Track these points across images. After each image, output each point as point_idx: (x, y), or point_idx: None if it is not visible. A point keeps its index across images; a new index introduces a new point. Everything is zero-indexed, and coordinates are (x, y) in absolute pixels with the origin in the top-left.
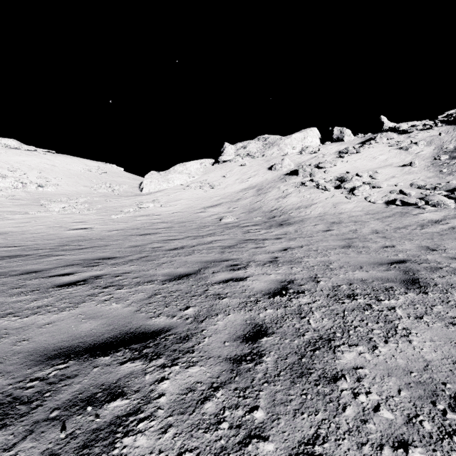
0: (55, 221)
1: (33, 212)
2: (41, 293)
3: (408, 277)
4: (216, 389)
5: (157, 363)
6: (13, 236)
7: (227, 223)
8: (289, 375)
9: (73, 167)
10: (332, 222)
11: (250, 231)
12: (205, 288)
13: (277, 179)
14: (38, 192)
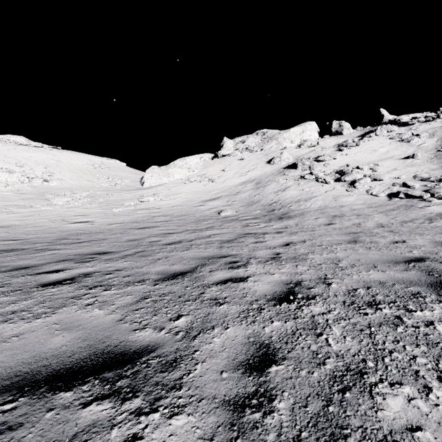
0: (58, 214)
1: (38, 206)
2: (22, 293)
3: (434, 279)
4: None
5: (131, 407)
6: (15, 229)
7: (226, 216)
8: (314, 440)
9: (78, 163)
10: (333, 215)
11: (249, 225)
12: (201, 290)
13: (276, 173)
14: (43, 187)
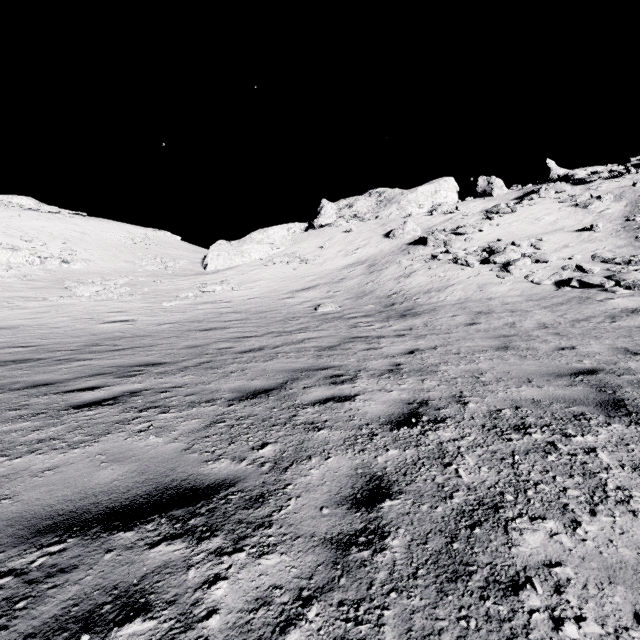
0: (85, 310)
1: (54, 298)
2: (48, 417)
3: (606, 397)
4: (306, 602)
5: (210, 546)
6: (24, 331)
7: (326, 313)
8: (433, 577)
9: (111, 236)
10: (478, 312)
11: (359, 325)
12: (292, 412)
13: (397, 251)
14: (61, 270)
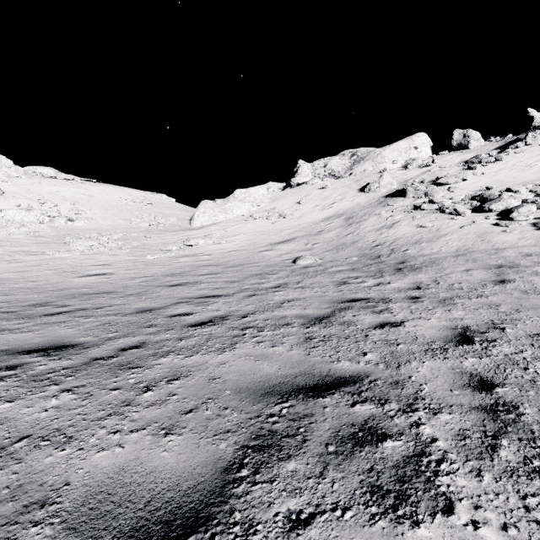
0: (73, 263)
1: (51, 252)
2: None
3: None
4: None
5: None
6: None
7: (306, 266)
8: None
9: (114, 198)
10: (497, 265)
11: (348, 282)
12: None
13: (374, 204)
14: (66, 228)
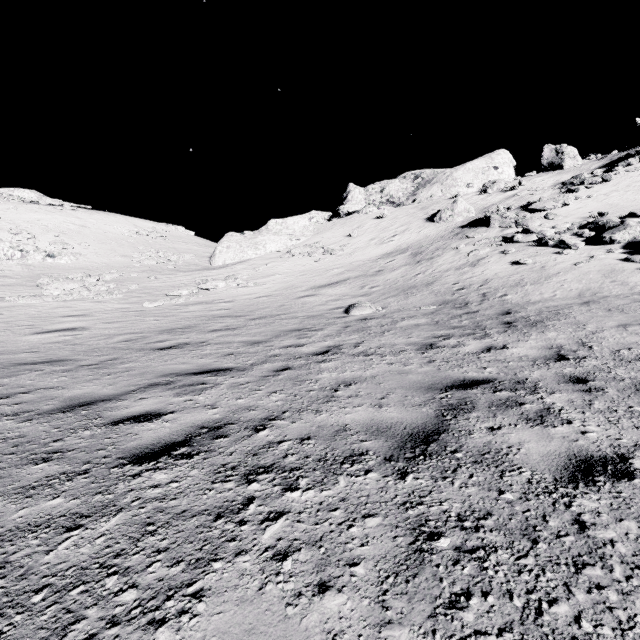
0: (37, 313)
1: (12, 298)
2: None
3: None
4: None
5: None
6: None
7: (364, 318)
8: None
9: (114, 229)
10: None
11: (436, 344)
12: None
13: (448, 235)
14: (43, 265)
